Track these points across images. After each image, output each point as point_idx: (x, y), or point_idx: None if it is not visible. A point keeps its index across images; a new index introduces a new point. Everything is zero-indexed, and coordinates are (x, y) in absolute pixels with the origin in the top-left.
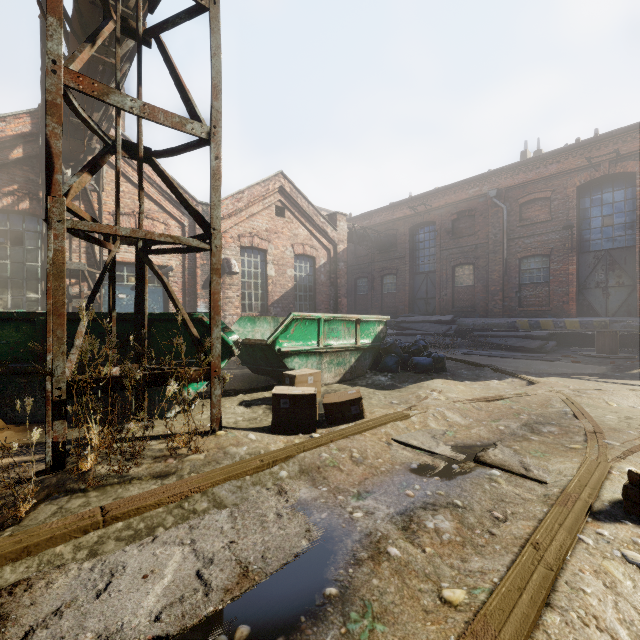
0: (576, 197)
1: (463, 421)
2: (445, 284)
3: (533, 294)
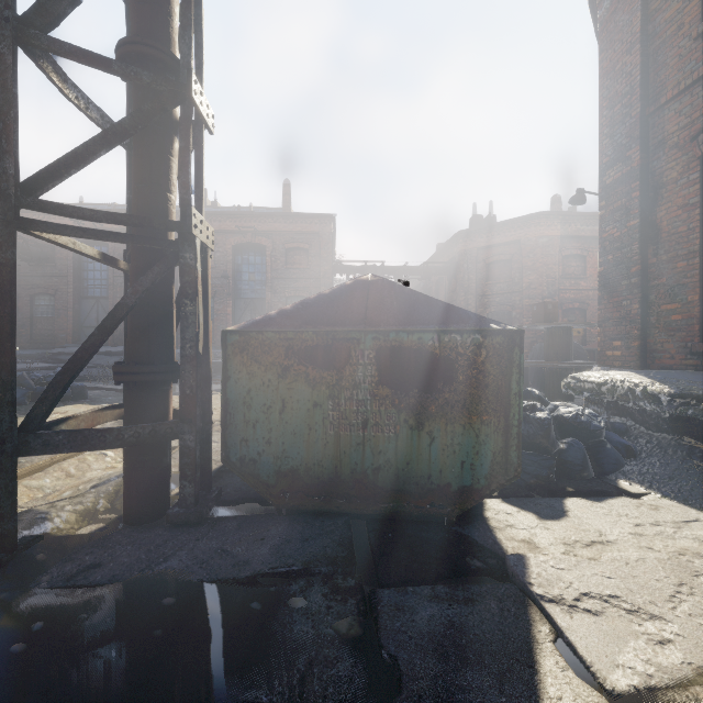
0: (232, 254)
1: None
2: None
3: None
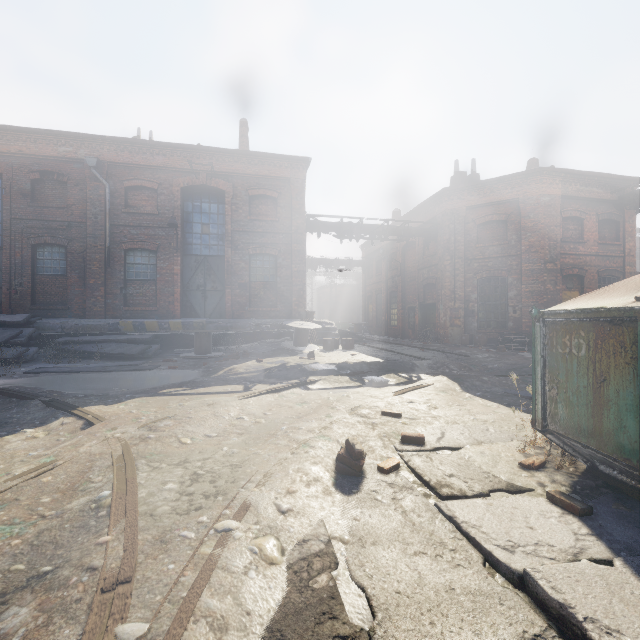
0: (181, 198)
1: None
2: (20, 269)
3: (140, 292)
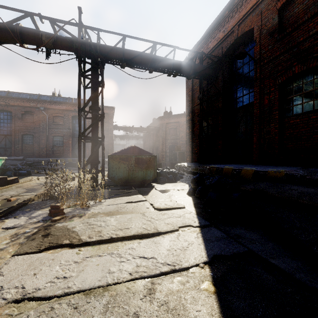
0: (71, 119)
1: (45, 180)
2: (18, 142)
3: (58, 149)
